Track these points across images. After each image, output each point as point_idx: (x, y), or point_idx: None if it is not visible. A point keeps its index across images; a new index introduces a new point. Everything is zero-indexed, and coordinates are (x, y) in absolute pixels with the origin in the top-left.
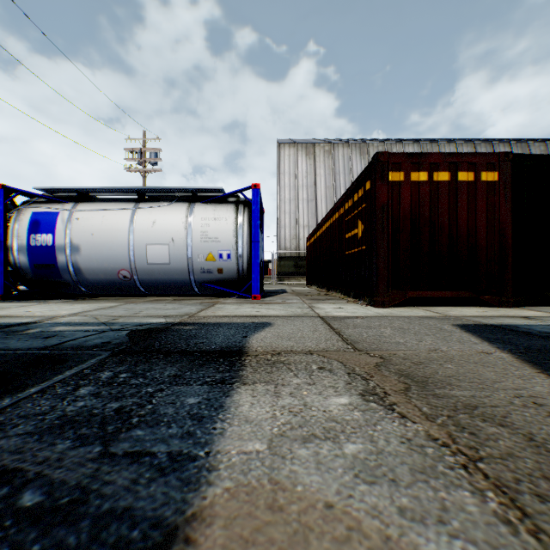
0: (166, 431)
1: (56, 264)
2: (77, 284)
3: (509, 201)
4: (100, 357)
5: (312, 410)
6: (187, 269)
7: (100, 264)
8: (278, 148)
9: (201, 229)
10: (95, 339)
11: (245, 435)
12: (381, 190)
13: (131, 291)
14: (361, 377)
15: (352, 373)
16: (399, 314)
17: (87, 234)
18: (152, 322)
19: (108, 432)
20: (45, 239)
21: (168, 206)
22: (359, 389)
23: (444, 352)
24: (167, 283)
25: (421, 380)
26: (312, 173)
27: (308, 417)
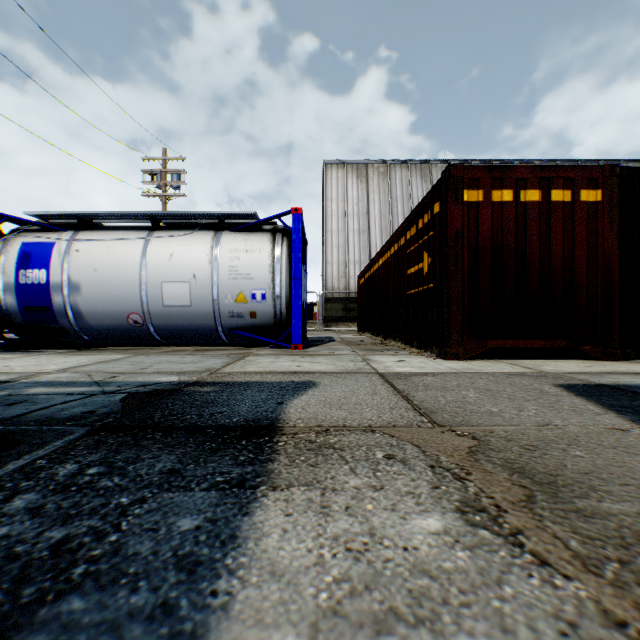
0: (125, 601)
1: (51, 306)
2: (78, 331)
3: (615, 227)
4: (70, 436)
5: (384, 546)
6: (213, 312)
7: (105, 306)
8: (324, 169)
9: (229, 264)
10: (76, 406)
11: (267, 611)
12: (454, 213)
13: (144, 340)
14: (452, 474)
15: (437, 466)
16: (479, 370)
17: (89, 269)
18: (160, 381)
19: (20, 603)
20: (38, 275)
21: (188, 235)
22: (454, 499)
23: (561, 429)
24: (187, 329)
25: (545, 480)
26: (364, 199)
27: (378, 562)
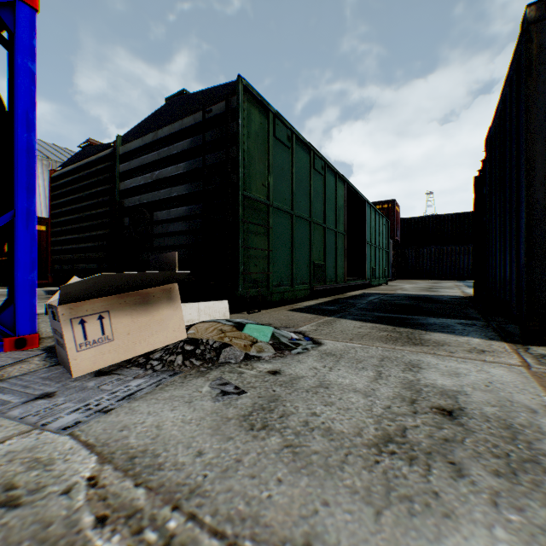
0: None
1: None
2: None
3: None
4: None
5: None
6: None
7: None
8: None
9: None
10: None
11: None
12: None
13: None
14: None
15: None
16: None
17: None
18: None
19: None
20: None
21: None
22: None
23: None
24: None
25: None
26: None
27: None
